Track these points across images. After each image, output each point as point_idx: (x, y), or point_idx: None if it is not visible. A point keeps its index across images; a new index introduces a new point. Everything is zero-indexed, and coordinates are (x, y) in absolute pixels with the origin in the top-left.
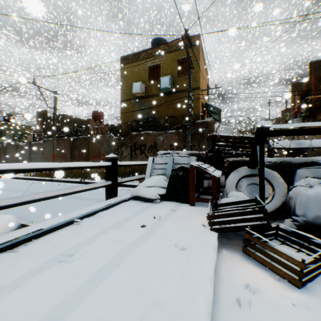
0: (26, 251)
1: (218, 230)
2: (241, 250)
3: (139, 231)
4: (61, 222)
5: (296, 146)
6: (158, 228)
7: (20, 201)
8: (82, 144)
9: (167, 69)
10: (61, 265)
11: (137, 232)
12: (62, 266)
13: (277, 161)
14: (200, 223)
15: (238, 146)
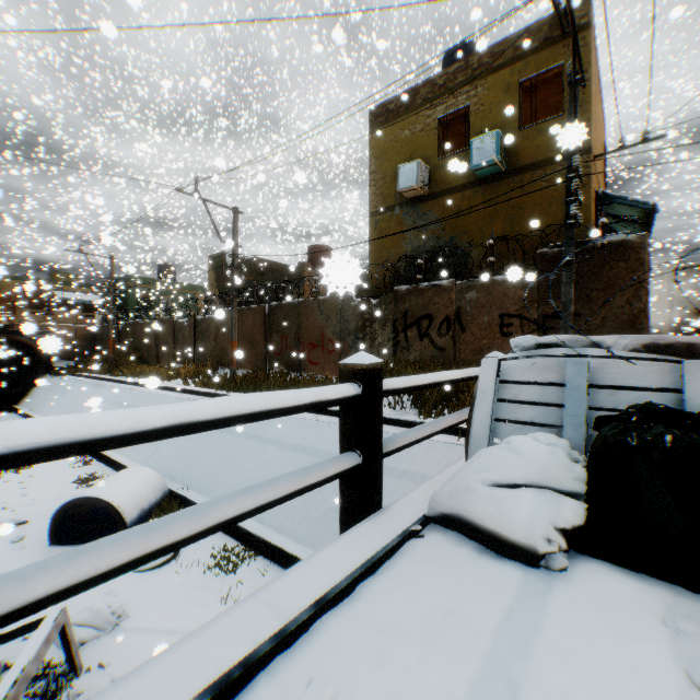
0: None
1: None
2: None
3: None
4: None
5: None
6: None
7: None
8: (287, 317)
9: (488, 116)
10: None
11: None
12: None
13: None
14: None
15: None
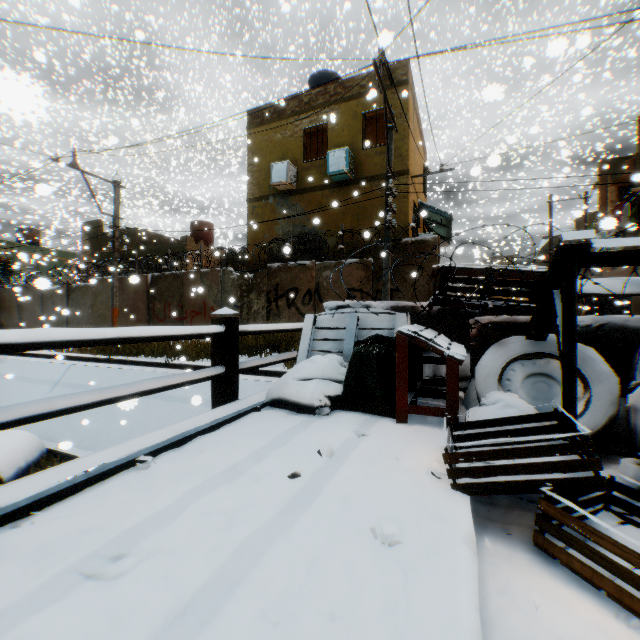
0: (13, 542)
1: (472, 490)
2: (527, 538)
3: (284, 489)
4: (110, 464)
5: (632, 290)
6: (328, 482)
7: (11, 418)
8: (170, 287)
9: (341, 134)
10: (89, 587)
11: (279, 492)
12: (91, 592)
13: (591, 323)
14: (426, 469)
15: (498, 290)
